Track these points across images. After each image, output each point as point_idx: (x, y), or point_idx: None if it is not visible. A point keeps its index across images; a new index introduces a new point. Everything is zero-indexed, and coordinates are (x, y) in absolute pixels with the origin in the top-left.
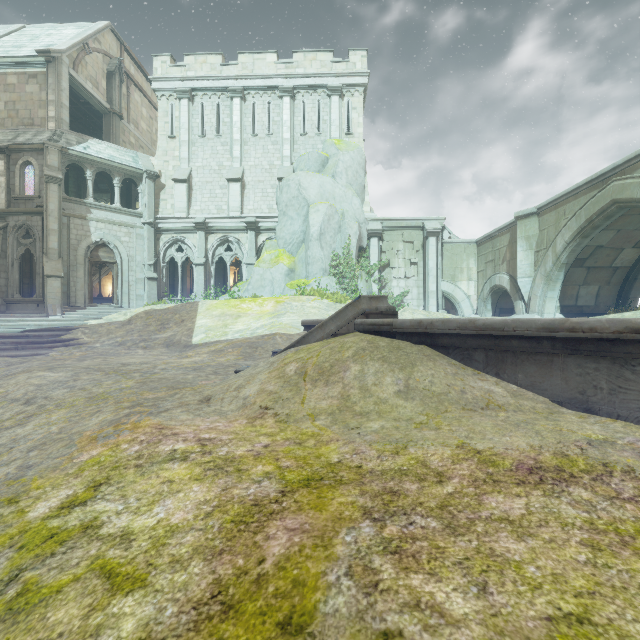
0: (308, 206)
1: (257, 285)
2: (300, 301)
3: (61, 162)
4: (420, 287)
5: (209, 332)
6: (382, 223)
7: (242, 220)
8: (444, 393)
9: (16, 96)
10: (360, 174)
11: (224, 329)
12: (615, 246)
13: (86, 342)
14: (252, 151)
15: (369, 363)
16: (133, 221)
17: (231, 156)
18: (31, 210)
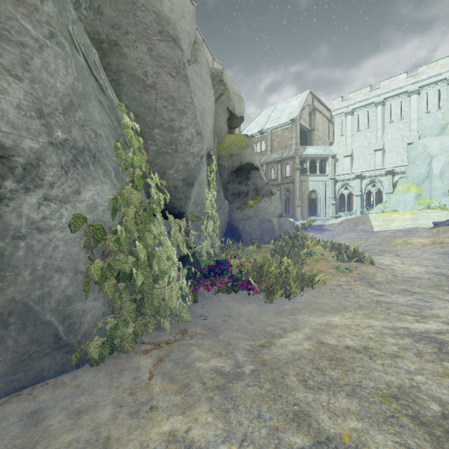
0: (431, 157)
1: (394, 204)
2: (427, 213)
3: (299, 161)
4: None
5: (380, 227)
6: None
7: (383, 170)
8: None
9: (281, 138)
10: None
11: (387, 226)
12: None
13: (332, 230)
14: (389, 131)
15: None
16: (324, 179)
17: (375, 137)
18: (290, 182)
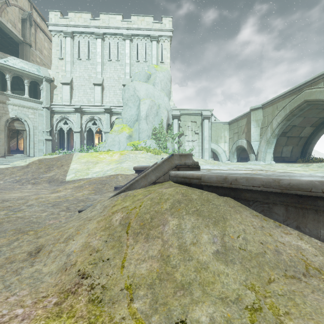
0: (139, 100)
1: (110, 144)
2: (134, 153)
3: None
4: (200, 146)
5: (77, 173)
6: (180, 111)
7: (102, 107)
8: (261, 254)
9: None
10: (168, 84)
11: (87, 171)
12: (302, 125)
13: None
14: (108, 69)
15: (185, 217)
16: (37, 106)
17: (96, 71)
18: None
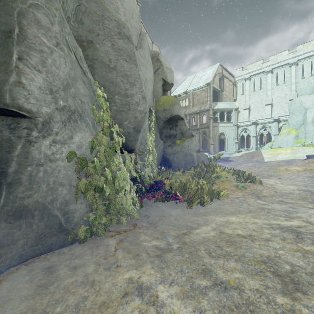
0: (305, 109)
1: (279, 143)
2: (302, 148)
3: (212, 112)
4: None
5: (269, 158)
6: None
7: (271, 119)
8: None
9: (199, 97)
10: None
11: (274, 158)
12: None
13: (235, 160)
14: (276, 91)
15: None
16: (230, 125)
17: (266, 95)
18: (205, 127)
